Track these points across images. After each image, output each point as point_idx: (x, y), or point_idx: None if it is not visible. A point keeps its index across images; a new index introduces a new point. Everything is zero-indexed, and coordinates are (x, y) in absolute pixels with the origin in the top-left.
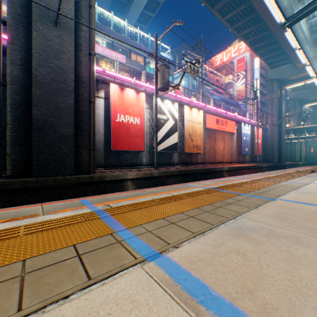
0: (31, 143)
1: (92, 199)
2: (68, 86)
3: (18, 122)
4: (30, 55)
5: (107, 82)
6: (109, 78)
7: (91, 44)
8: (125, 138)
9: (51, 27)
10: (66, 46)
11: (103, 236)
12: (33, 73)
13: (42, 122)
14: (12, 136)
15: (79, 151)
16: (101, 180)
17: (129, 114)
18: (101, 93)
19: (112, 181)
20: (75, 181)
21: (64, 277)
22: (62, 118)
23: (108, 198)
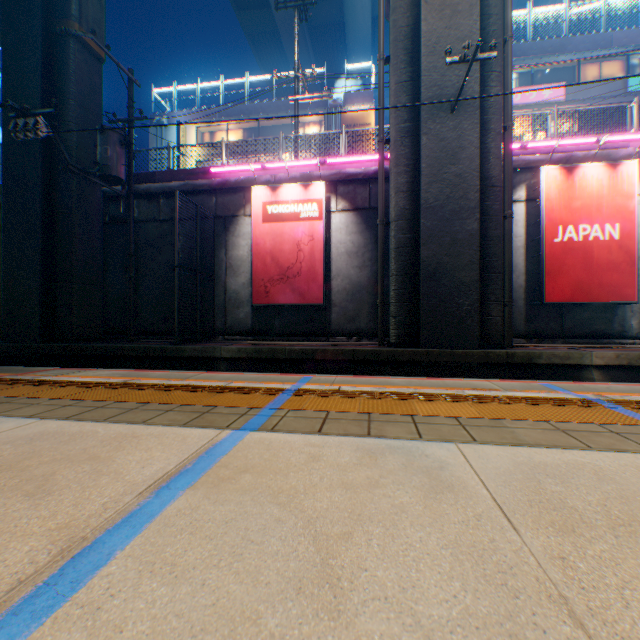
0: (417, 299)
1: (559, 385)
2: (468, 202)
3: (403, 271)
4: (416, 173)
5: (531, 167)
6: (535, 157)
7: (504, 111)
8: (576, 276)
9: (444, 118)
10: (465, 138)
11: (634, 425)
12: (421, 197)
13: (433, 266)
14: (396, 290)
15: (483, 307)
16: (528, 361)
17: (587, 221)
18: (517, 193)
19: (550, 366)
20: (479, 359)
21: (613, 441)
22: (459, 256)
23: (590, 387)
